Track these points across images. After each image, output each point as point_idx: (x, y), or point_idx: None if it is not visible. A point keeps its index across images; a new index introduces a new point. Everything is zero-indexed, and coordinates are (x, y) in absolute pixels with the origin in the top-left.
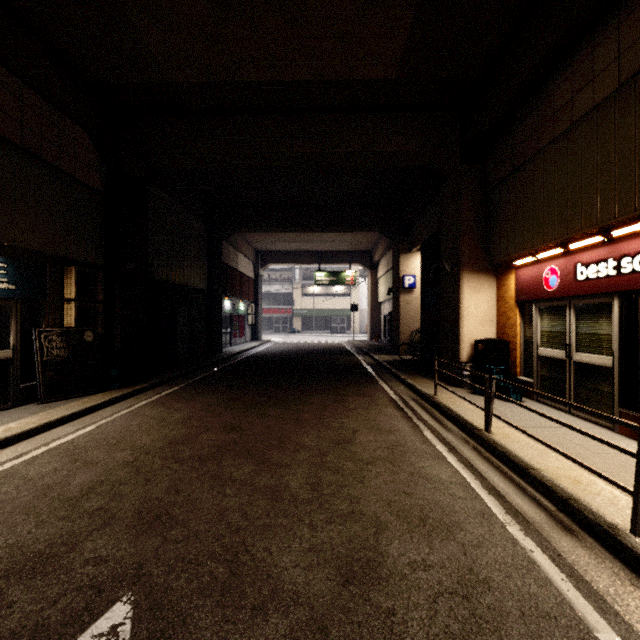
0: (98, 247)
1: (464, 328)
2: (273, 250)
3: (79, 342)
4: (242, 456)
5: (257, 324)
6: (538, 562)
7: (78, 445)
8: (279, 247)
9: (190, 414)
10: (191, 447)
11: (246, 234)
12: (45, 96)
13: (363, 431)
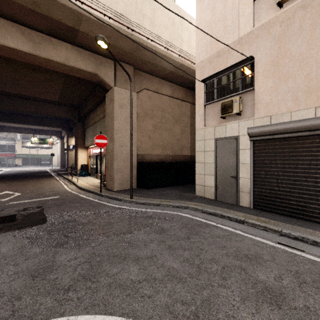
0: None
1: (79, 162)
2: (5, 125)
3: None
4: (15, 186)
5: None
6: (64, 185)
7: None
8: (9, 125)
9: None
10: None
11: None
12: None
13: (45, 182)
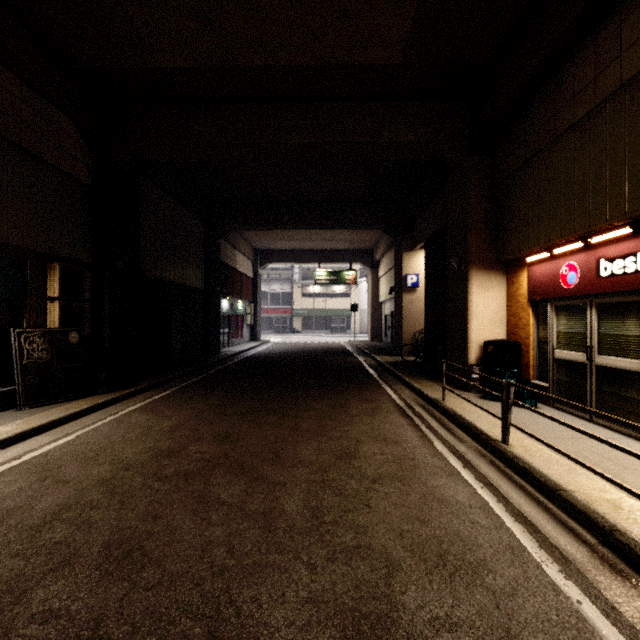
0: (85, 243)
1: (472, 328)
2: (272, 249)
3: (63, 343)
4: (233, 472)
5: (256, 324)
6: (590, 619)
7: (52, 459)
8: (278, 246)
9: (180, 421)
10: (177, 461)
11: (244, 232)
12: (25, 79)
13: (367, 442)
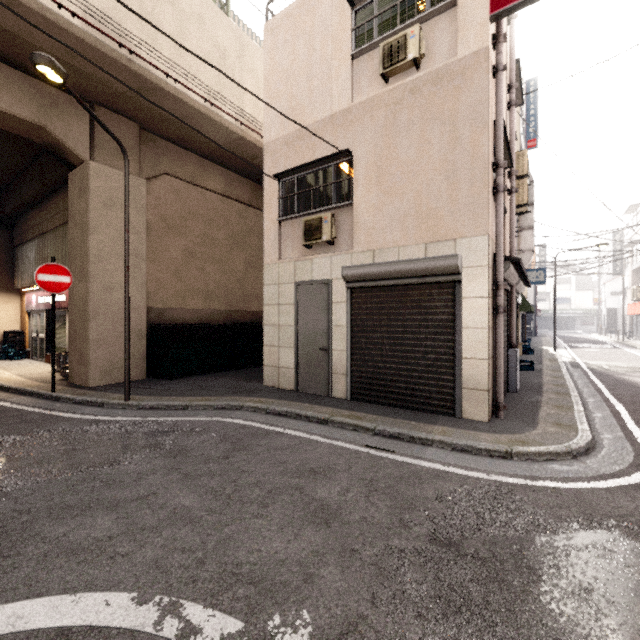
0: None
1: None
2: None
3: None
4: None
5: None
6: None
7: None
8: None
9: None
10: None
11: None
12: None
13: None
